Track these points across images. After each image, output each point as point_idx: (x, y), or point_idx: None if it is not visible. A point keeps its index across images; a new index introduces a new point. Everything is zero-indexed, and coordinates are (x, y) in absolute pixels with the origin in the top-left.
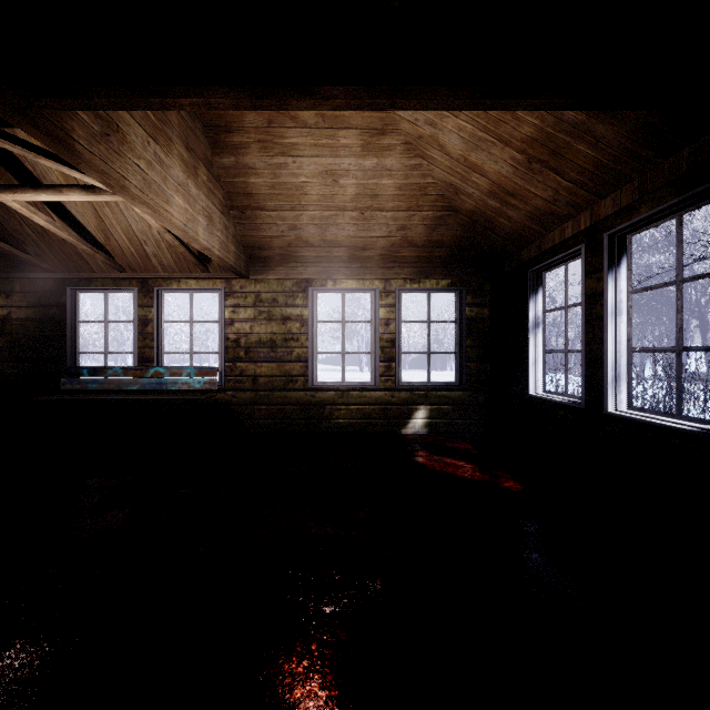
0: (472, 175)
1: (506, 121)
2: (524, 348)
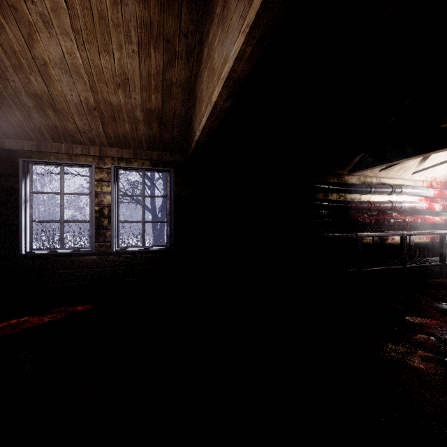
0: (34, 74)
1: (108, 86)
2: (10, 218)
